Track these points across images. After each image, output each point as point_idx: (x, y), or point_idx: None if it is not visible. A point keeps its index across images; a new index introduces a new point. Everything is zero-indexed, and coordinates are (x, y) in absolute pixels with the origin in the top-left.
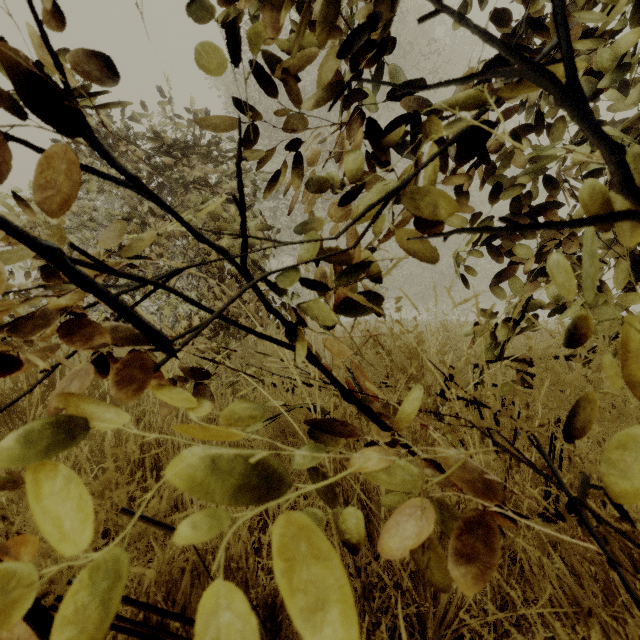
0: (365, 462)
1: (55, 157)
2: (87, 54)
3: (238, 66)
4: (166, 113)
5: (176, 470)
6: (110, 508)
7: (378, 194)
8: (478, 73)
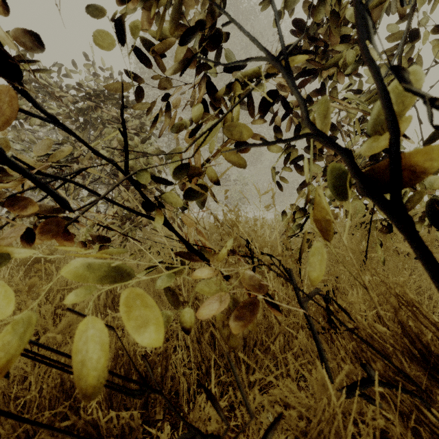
0: (180, 267)
1: (1, 96)
2: (23, 33)
3: (124, 45)
4: (90, 72)
5: (68, 266)
6: (40, 318)
7: (208, 126)
8: (251, 58)
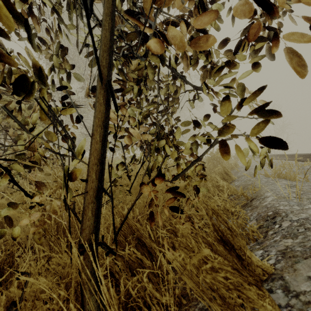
0: None
1: None
2: None
3: None
4: None
5: None
6: None
7: (38, 130)
8: None
